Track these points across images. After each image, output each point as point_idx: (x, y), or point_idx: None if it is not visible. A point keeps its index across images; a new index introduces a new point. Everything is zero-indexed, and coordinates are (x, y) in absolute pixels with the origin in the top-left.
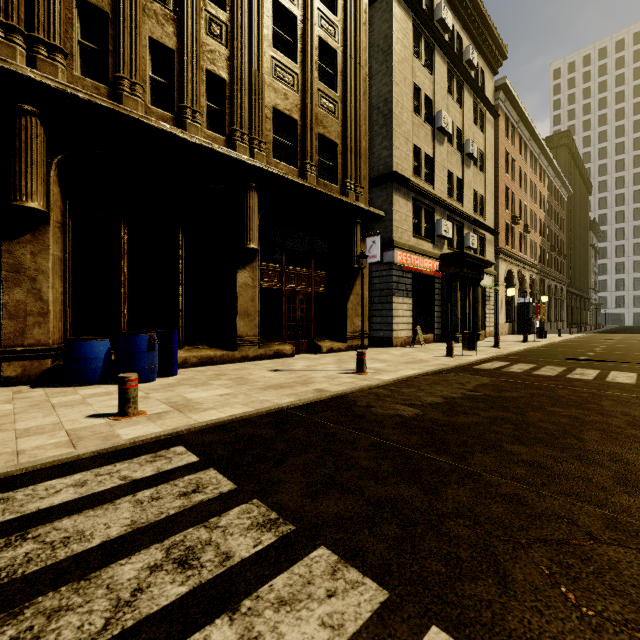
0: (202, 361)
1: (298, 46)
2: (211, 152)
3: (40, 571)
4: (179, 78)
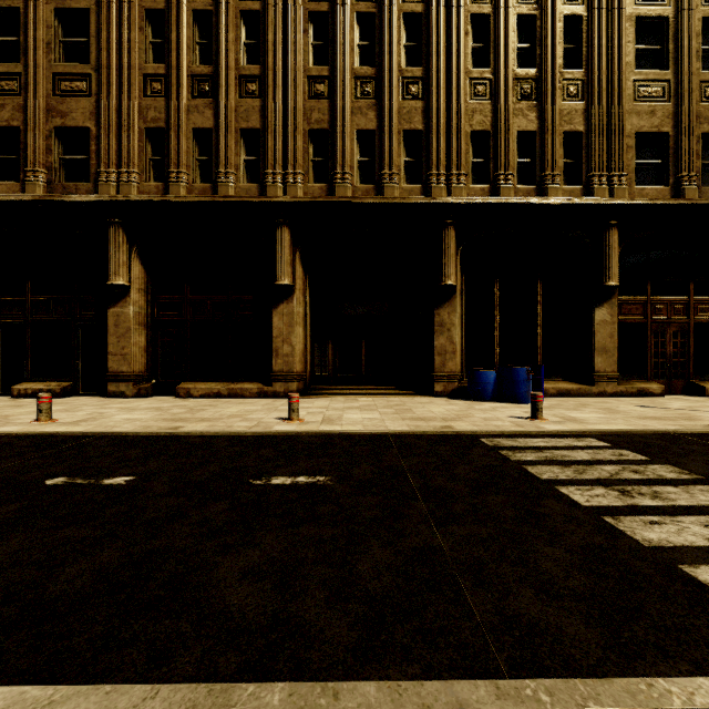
0: (559, 393)
1: (669, 48)
2: (570, 207)
3: (563, 460)
4: (540, 152)
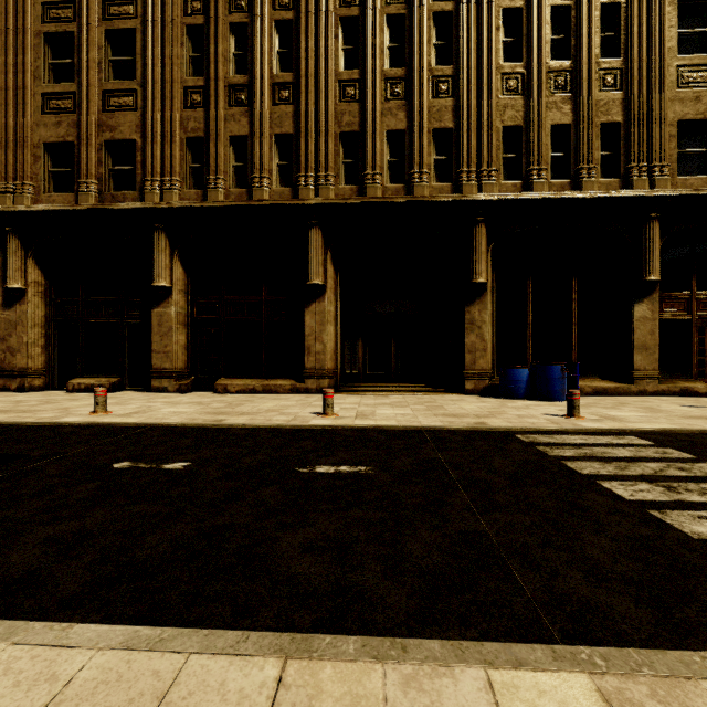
0: (596, 391)
1: None
2: (607, 200)
3: (603, 457)
4: (575, 145)
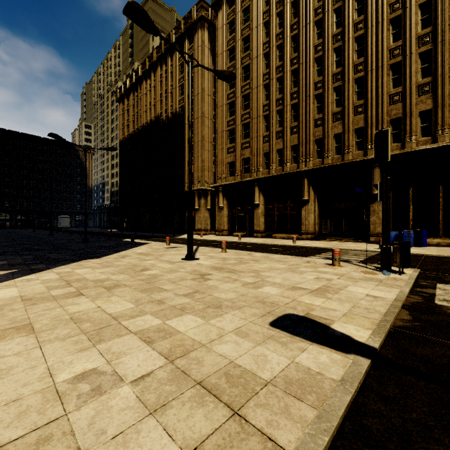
0: (449, 245)
1: None
2: (449, 146)
3: (344, 253)
4: (434, 119)
